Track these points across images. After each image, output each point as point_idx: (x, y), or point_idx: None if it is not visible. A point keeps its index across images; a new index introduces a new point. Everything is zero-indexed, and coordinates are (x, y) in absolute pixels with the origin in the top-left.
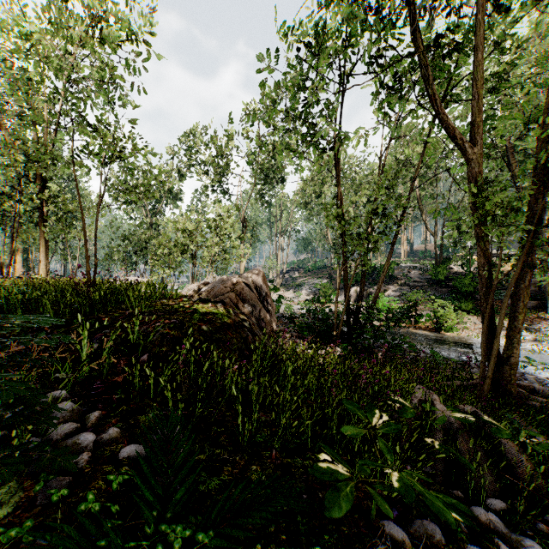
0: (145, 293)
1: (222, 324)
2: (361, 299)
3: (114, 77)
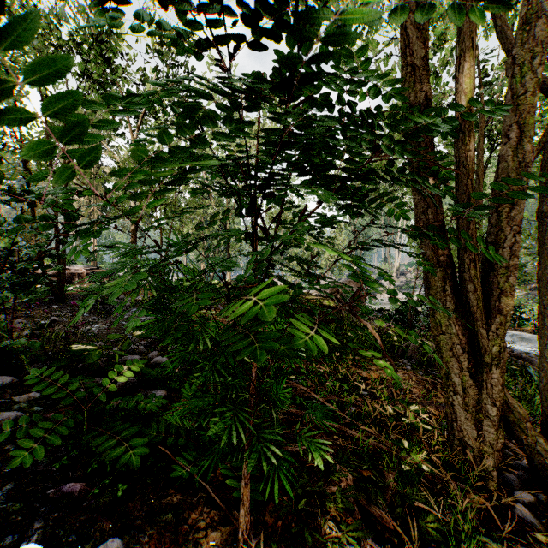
0: None
1: (330, 307)
2: None
3: None
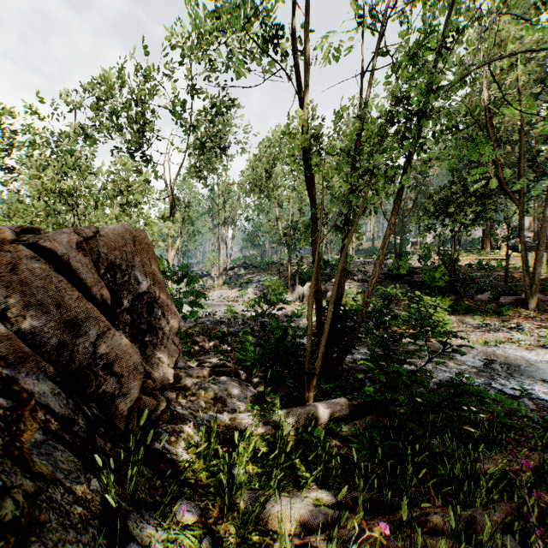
0: None
1: None
2: (342, 298)
3: None
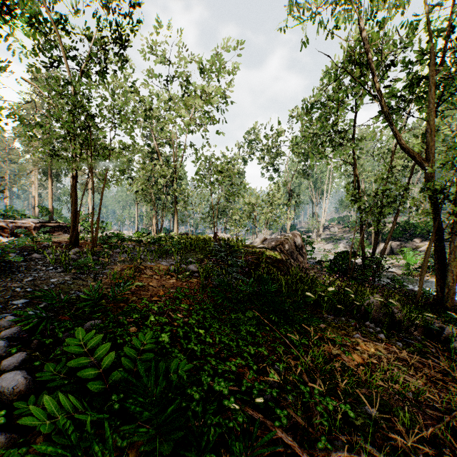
0: (242, 244)
1: (276, 260)
2: (374, 252)
3: (213, 121)
